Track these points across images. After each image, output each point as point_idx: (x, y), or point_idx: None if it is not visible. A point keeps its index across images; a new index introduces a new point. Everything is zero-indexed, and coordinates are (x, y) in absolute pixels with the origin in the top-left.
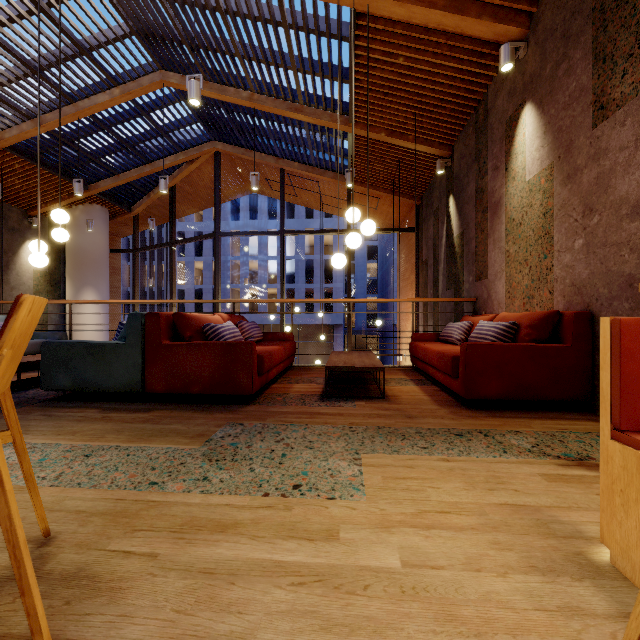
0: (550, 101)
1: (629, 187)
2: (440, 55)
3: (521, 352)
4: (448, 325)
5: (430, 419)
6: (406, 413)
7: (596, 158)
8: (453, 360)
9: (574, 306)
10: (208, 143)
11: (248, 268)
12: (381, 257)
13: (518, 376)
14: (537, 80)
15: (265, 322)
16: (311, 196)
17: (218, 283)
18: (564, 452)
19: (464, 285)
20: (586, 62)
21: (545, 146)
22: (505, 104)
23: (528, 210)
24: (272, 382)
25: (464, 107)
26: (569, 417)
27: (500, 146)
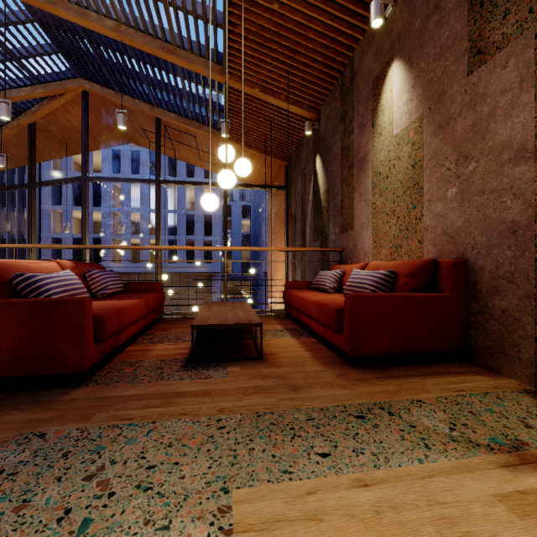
0: (420, 55)
1: (512, 130)
2: (313, 8)
3: (406, 303)
4: (320, 273)
5: (319, 390)
6: (289, 382)
7: (472, 105)
8: (337, 313)
9: (446, 254)
10: (73, 80)
11: (130, 219)
12: (253, 215)
13: (404, 329)
14: (405, 36)
15: (147, 270)
16: (189, 151)
17: (86, 229)
18: (489, 435)
19: (330, 236)
20: (460, 10)
21: (414, 99)
22: (371, 64)
23: (396, 163)
24: (129, 343)
25: (332, 70)
26: (453, 370)
27: (366, 105)
